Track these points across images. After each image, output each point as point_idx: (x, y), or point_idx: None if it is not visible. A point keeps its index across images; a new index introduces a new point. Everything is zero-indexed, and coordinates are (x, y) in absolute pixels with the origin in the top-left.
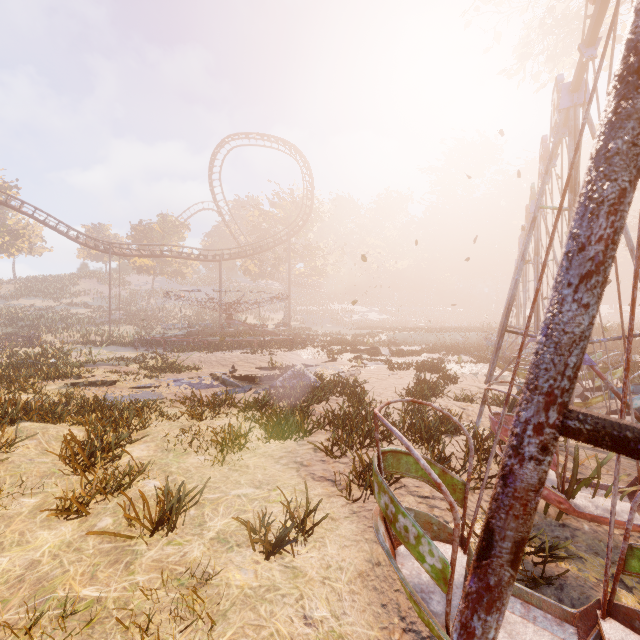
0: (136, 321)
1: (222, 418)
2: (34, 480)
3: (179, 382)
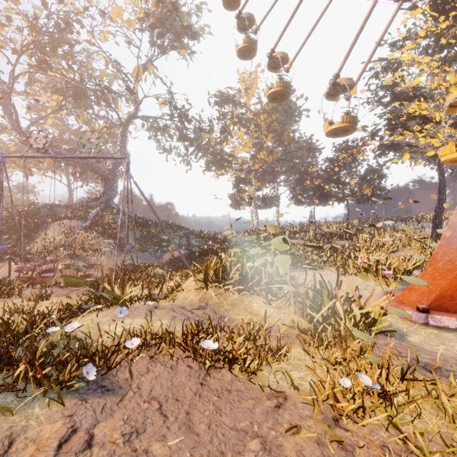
0: None
1: None
2: None
3: None
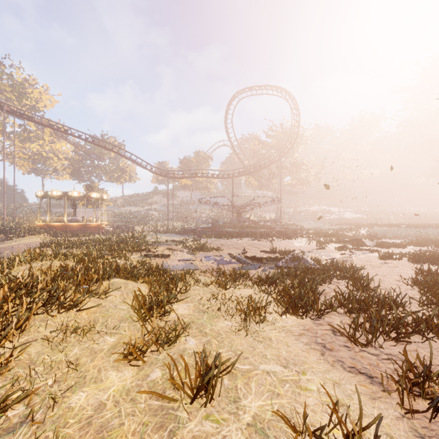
0: (182, 219)
1: (241, 289)
2: (115, 322)
3: (208, 258)
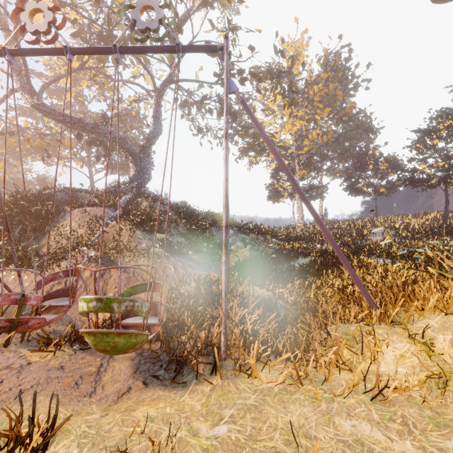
0: None
1: None
2: None
3: None
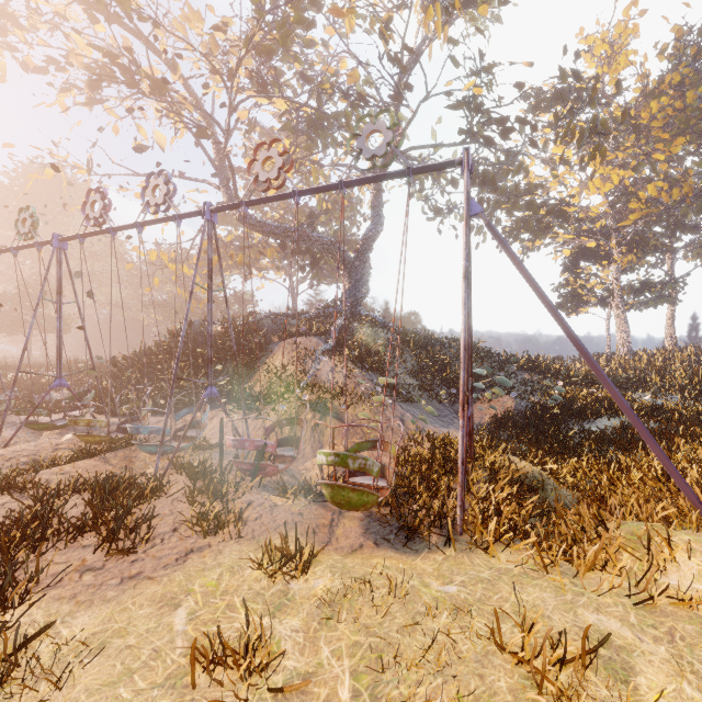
0: None
1: None
2: None
3: None
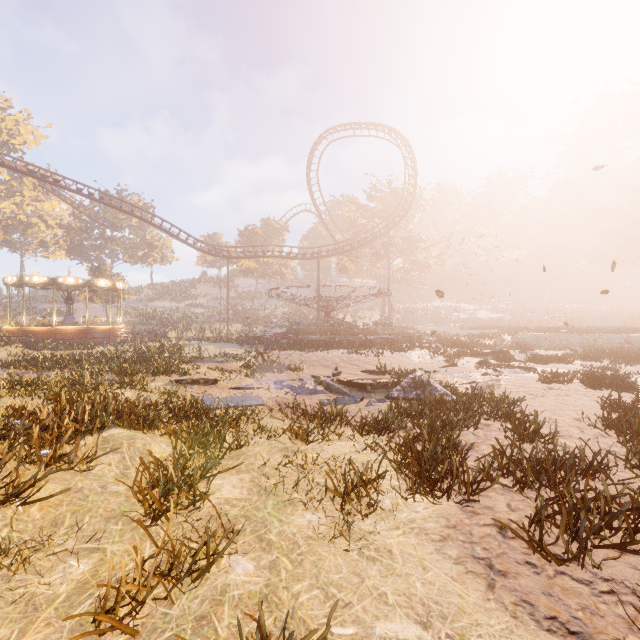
0: (242, 320)
1: (333, 441)
2: (97, 523)
3: (280, 385)
